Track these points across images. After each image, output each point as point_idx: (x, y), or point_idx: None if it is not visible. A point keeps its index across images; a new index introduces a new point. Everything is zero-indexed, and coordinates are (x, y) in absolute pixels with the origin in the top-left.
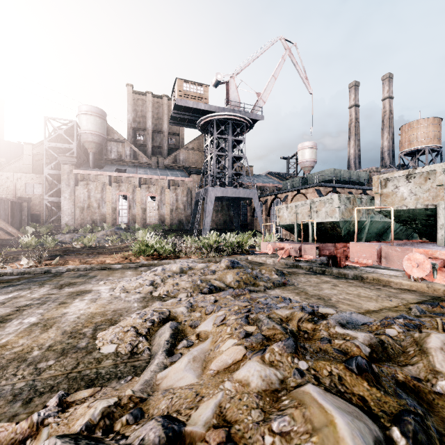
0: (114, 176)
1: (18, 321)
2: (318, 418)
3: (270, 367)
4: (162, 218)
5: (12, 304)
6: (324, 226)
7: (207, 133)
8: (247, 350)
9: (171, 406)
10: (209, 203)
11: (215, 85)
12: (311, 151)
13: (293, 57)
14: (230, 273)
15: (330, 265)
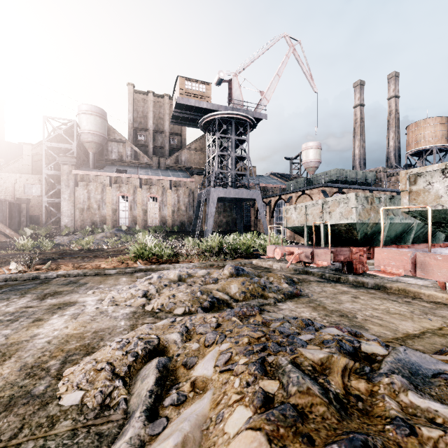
0: (114, 176)
1: None
2: None
3: None
4: (163, 220)
5: None
6: (338, 228)
7: (209, 132)
8: (271, 446)
9: None
10: (211, 204)
11: (217, 84)
12: (316, 151)
13: (297, 55)
14: (234, 283)
15: (345, 271)
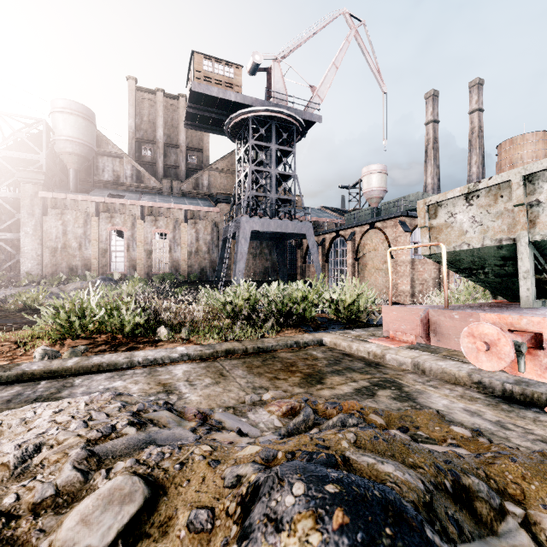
0: (103, 202)
1: None
2: None
3: None
4: (176, 265)
5: None
6: None
7: (240, 140)
8: None
9: None
10: (242, 240)
11: (251, 72)
12: (380, 176)
13: (360, 40)
14: None
15: None
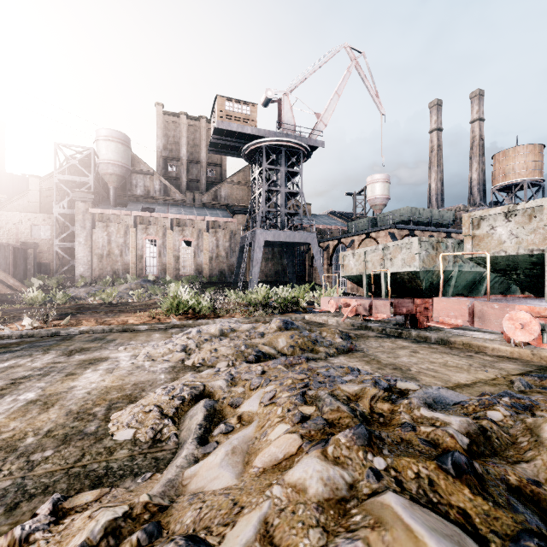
0: (140, 216)
1: (12, 398)
2: (405, 546)
3: (334, 465)
4: (199, 268)
5: (6, 376)
6: (400, 277)
7: (255, 163)
8: (303, 440)
9: (199, 520)
10: (257, 249)
11: (264, 104)
12: (383, 185)
13: (360, 69)
14: (282, 336)
15: (408, 326)
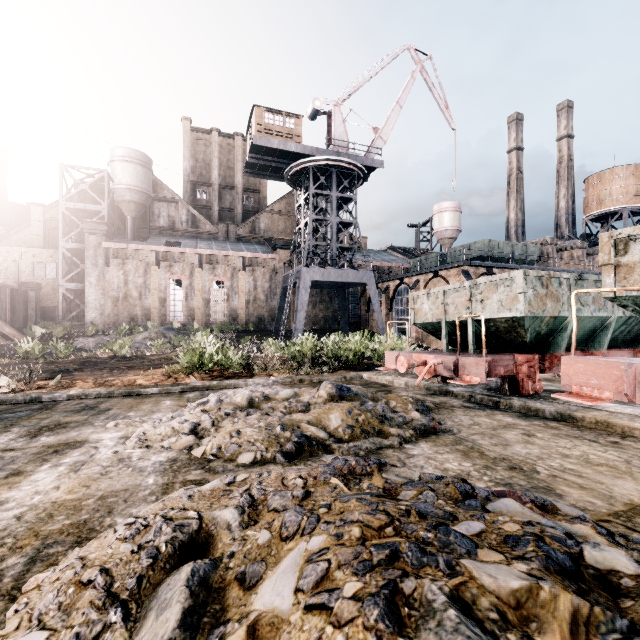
0: (163, 251)
1: None
2: None
3: None
4: (233, 314)
5: None
6: (494, 325)
7: (300, 187)
8: None
9: None
10: (303, 291)
11: (311, 117)
12: (453, 215)
13: (426, 75)
14: (336, 411)
15: (506, 391)
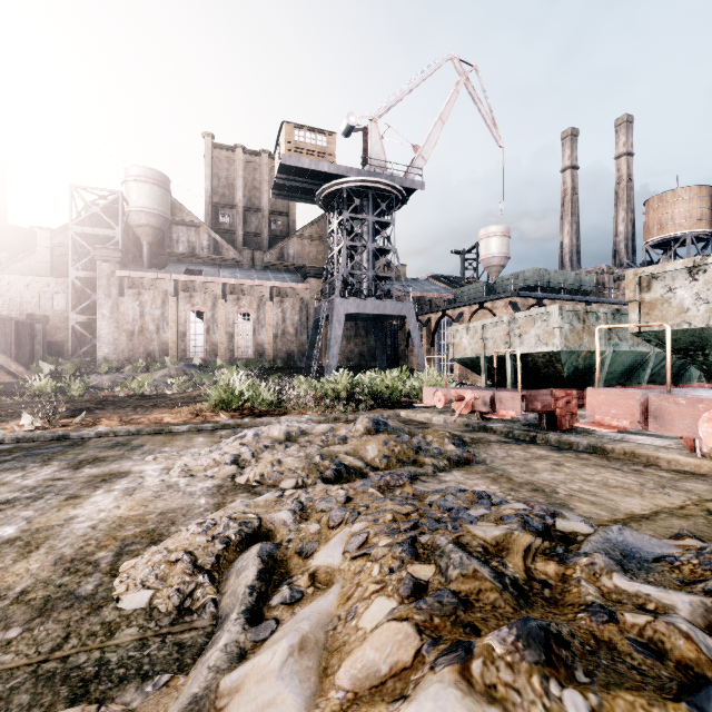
0: (182, 280)
1: None
2: None
3: (489, 706)
4: (260, 349)
5: None
6: (533, 360)
7: (333, 210)
8: (422, 637)
9: None
10: (336, 324)
11: (345, 134)
12: (501, 240)
13: (471, 88)
14: (373, 442)
15: (544, 427)
